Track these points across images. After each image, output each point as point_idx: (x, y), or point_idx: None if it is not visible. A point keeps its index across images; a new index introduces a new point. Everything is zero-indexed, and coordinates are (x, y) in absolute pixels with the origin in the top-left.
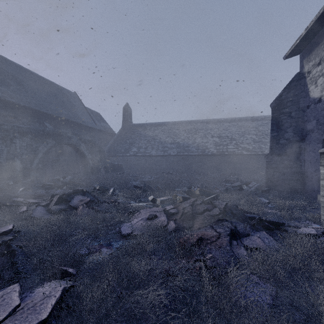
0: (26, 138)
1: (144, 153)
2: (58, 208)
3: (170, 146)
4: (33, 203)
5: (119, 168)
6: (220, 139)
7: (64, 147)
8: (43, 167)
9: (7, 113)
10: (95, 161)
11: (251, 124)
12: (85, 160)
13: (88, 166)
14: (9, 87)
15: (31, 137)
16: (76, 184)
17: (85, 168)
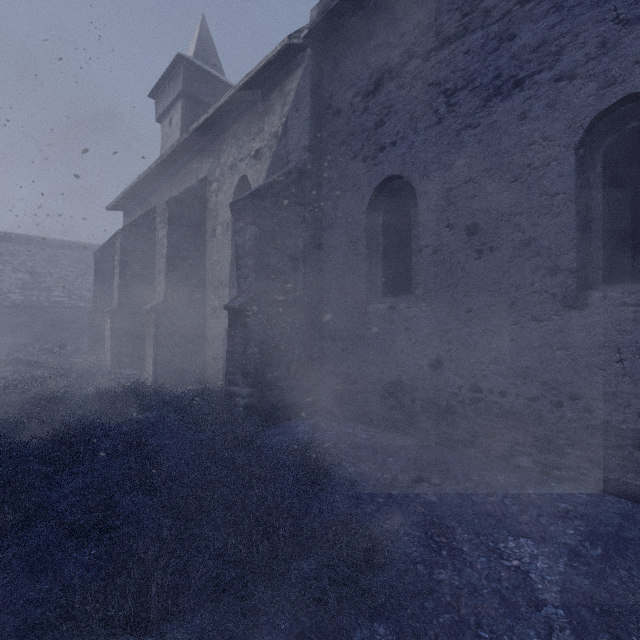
0: None
1: None
2: None
3: None
4: None
5: None
6: (34, 278)
7: None
8: None
9: None
10: None
11: None
12: None
13: None
14: None
15: None
16: None
17: None
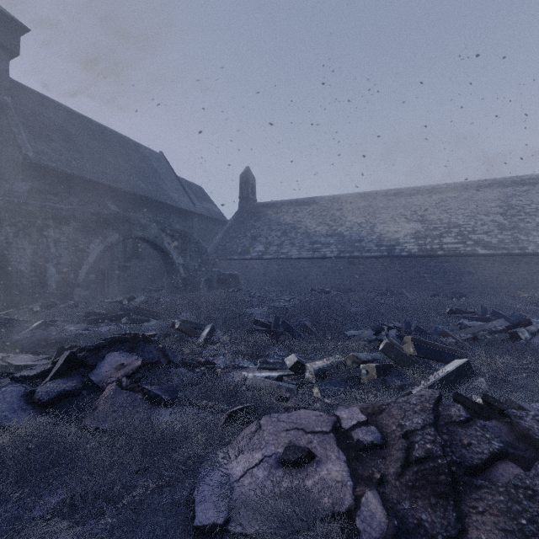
0: (66, 228)
1: (276, 254)
2: (55, 389)
3: (325, 240)
4: (18, 368)
5: (233, 281)
6: (425, 226)
7: (141, 245)
8: (98, 279)
9: (44, 187)
10: (190, 268)
11: (491, 194)
12: (173, 266)
13: (177, 277)
14: (50, 143)
15: (75, 226)
16: (148, 312)
17: (173, 281)
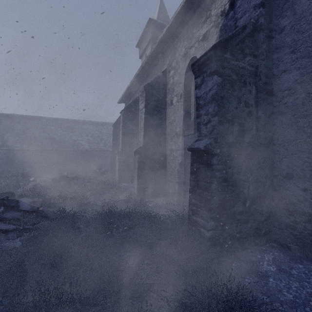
0: None
1: (11, 147)
2: None
3: (45, 141)
4: None
5: None
6: (93, 139)
7: None
8: None
9: None
10: None
11: None
12: None
13: None
14: None
15: None
16: None
17: None
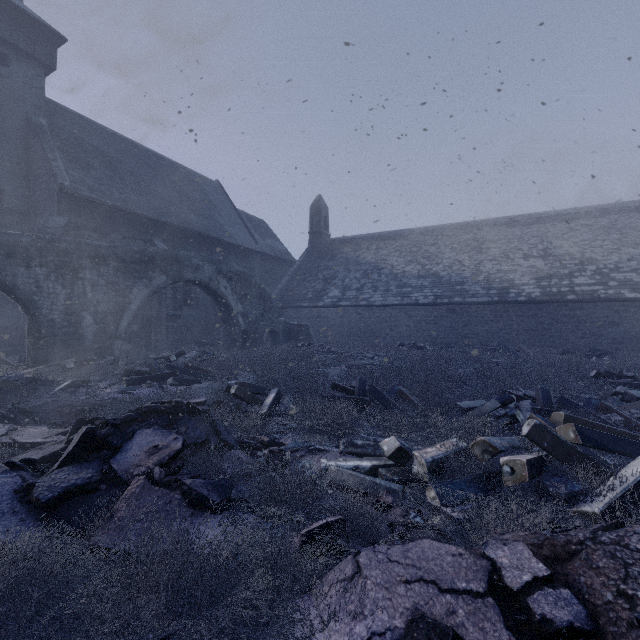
0: (105, 269)
1: (355, 300)
2: (62, 483)
3: (416, 282)
4: (24, 446)
5: (302, 333)
6: (549, 263)
7: (193, 290)
8: (142, 330)
9: (82, 222)
10: (251, 317)
11: None
12: (230, 315)
13: (236, 328)
14: (90, 171)
15: (115, 267)
16: (199, 370)
17: (230, 333)
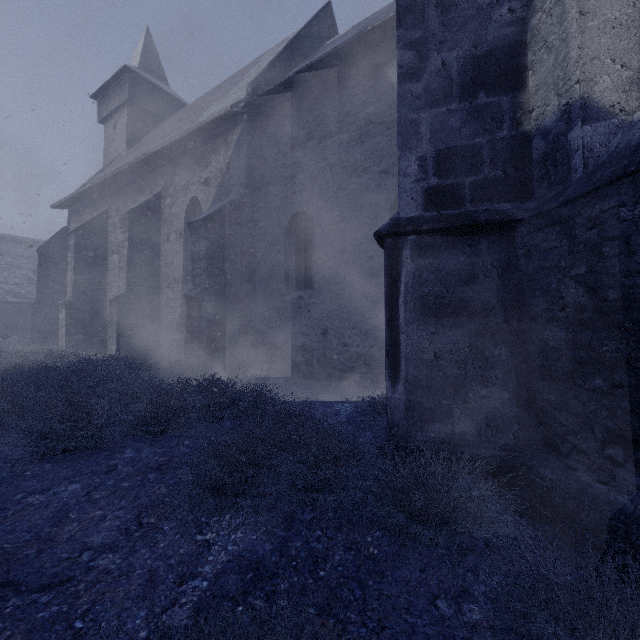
0: None
1: None
2: None
3: None
4: None
5: None
6: None
7: None
8: None
9: None
10: None
11: (28, 251)
12: None
13: None
14: None
15: None
16: None
17: None
